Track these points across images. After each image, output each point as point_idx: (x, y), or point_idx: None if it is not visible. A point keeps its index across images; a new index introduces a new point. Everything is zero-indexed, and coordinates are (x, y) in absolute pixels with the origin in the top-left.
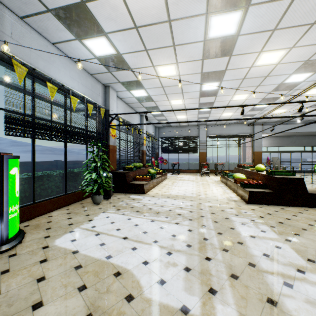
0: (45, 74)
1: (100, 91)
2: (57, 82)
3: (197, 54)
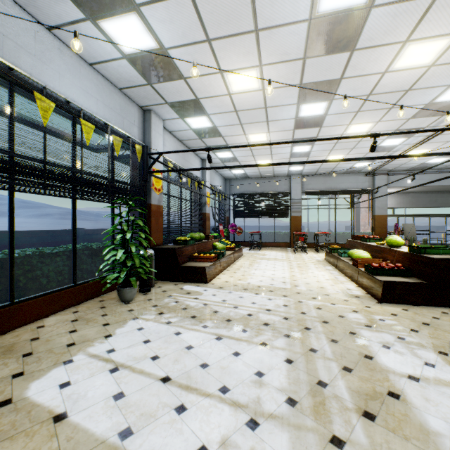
0: (31, 79)
1: (136, 117)
2: (56, 95)
3: (295, 48)
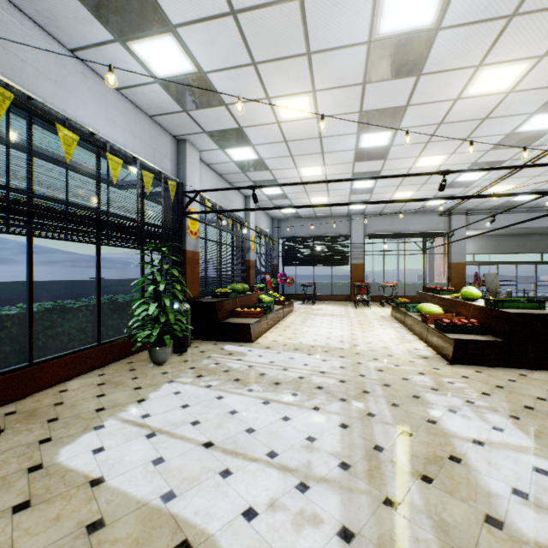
0: (53, 109)
1: (169, 148)
2: (79, 126)
3: (353, 72)
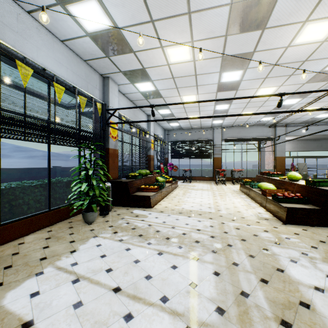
0: (14, 50)
1: (98, 82)
2: (35, 64)
3: (219, 27)
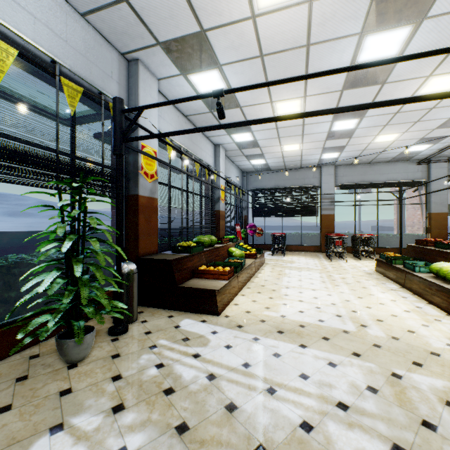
0: None
1: (116, 68)
2: None
3: None
